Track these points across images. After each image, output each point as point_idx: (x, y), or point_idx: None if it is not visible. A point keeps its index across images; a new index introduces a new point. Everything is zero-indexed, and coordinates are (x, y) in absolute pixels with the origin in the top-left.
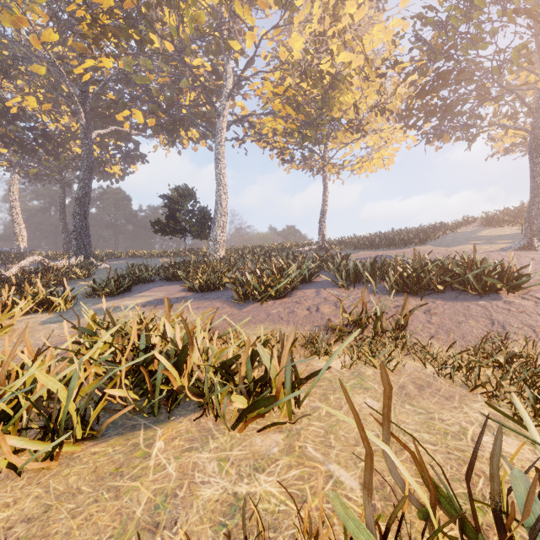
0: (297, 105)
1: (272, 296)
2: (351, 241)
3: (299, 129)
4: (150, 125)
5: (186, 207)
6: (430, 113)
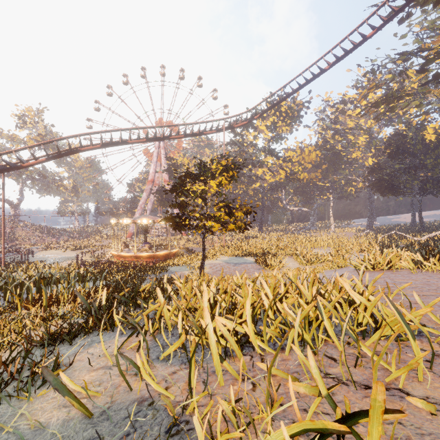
0: None
1: None
2: None
3: None
4: None
5: None
6: None
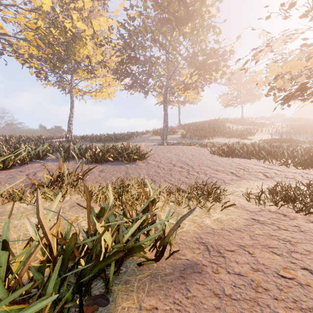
0: (47, 42)
1: (0, 168)
2: (90, 137)
3: (51, 59)
4: None
5: None
6: (127, 75)
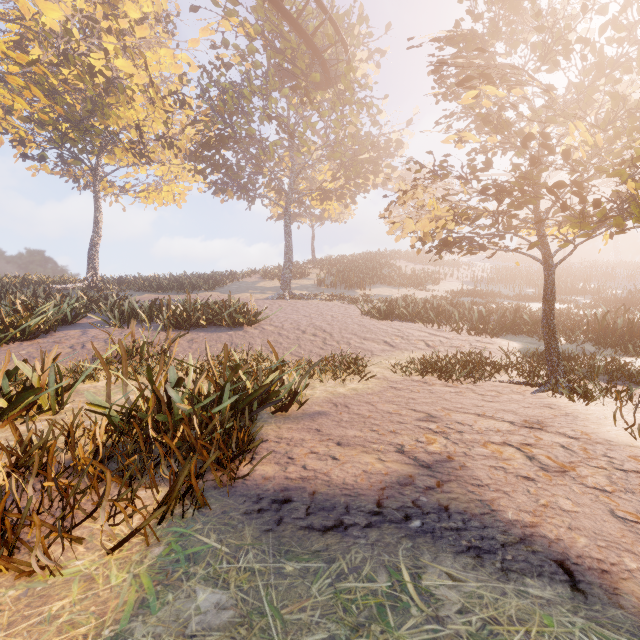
0: (52, 91)
1: (17, 338)
2: (135, 282)
3: (56, 123)
4: None
5: None
6: (215, 167)
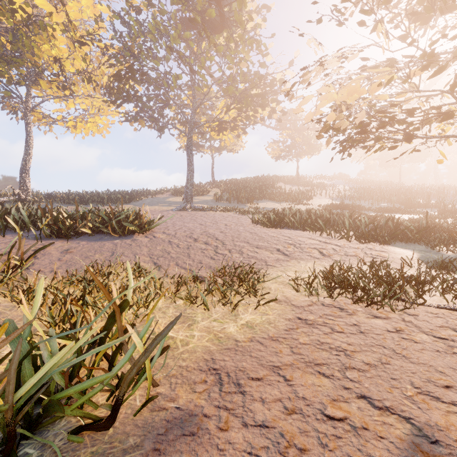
0: None
1: None
2: (63, 196)
3: None
4: None
5: None
6: (127, 97)
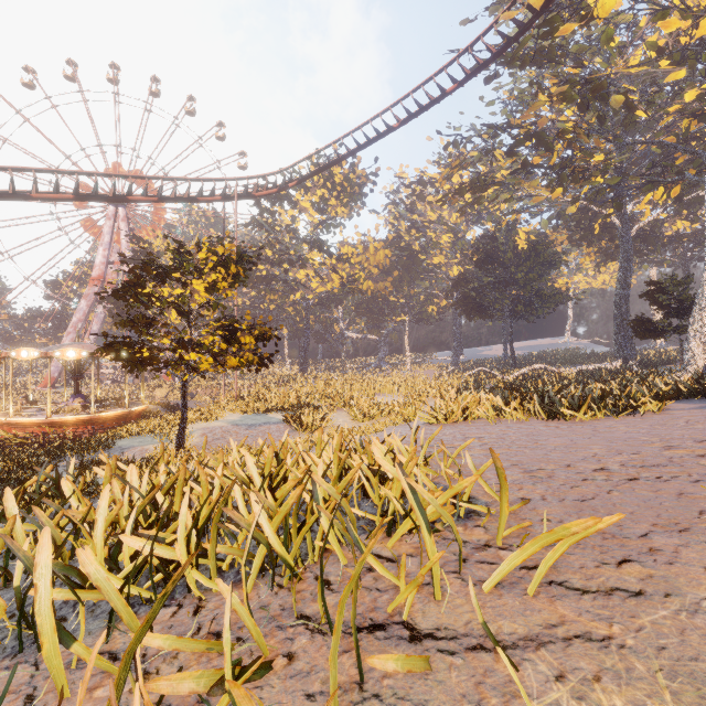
0: None
1: None
2: None
3: None
4: (673, 196)
5: (667, 301)
6: None
